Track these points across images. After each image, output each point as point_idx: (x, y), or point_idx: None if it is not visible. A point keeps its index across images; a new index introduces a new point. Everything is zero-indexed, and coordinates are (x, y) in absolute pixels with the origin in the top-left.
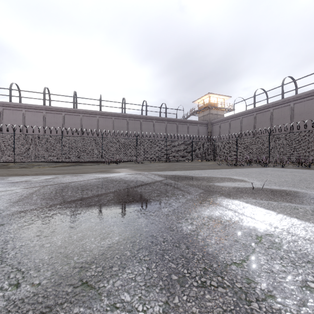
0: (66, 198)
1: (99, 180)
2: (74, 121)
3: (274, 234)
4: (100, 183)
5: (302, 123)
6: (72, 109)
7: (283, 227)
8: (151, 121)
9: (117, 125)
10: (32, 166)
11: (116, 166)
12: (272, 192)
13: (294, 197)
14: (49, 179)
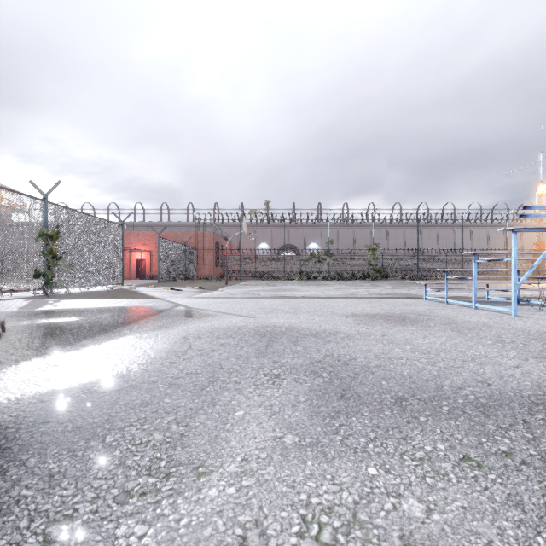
0: None
1: None
2: None
3: None
4: None
5: None
6: None
7: None
8: None
9: None
10: None
11: None
12: None
13: None
14: None
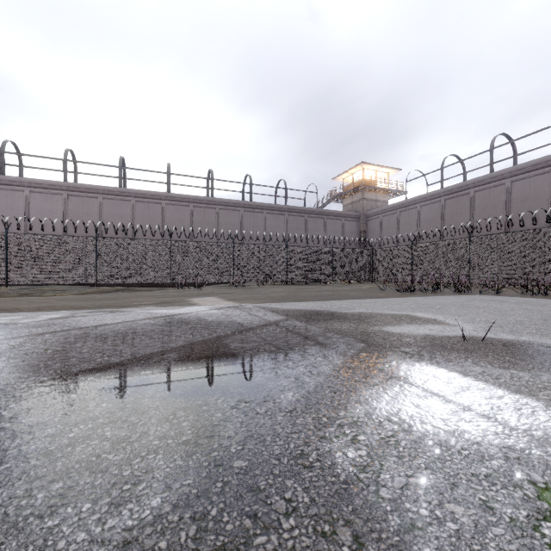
0: (72, 365)
1: (156, 322)
2: (120, 212)
3: None
4: (155, 328)
5: (527, 217)
6: (117, 188)
7: None
8: (260, 212)
9: (198, 218)
10: (41, 292)
11: (195, 292)
12: (505, 348)
13: None
14: (55, 320)
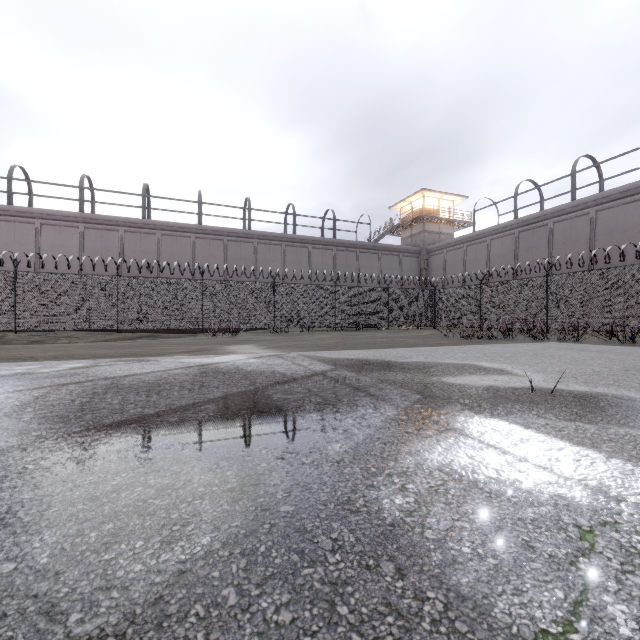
0: (103, 416)
1: (189, 372)
2: (144, 247)
3: (622, 521)
4: (189, 379)
5: (614, 252)
6: (141, 220)
7: (637, 500)
8: (305, 247)
9: (233, 254)
10: (54, 338)
11: (230, 340)
12: (575, 400)
13: (631, 413)
14: (77, 370)
